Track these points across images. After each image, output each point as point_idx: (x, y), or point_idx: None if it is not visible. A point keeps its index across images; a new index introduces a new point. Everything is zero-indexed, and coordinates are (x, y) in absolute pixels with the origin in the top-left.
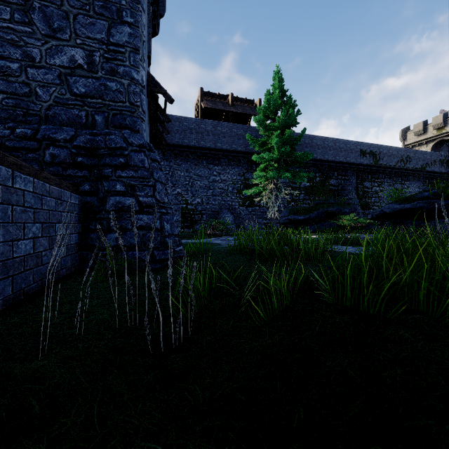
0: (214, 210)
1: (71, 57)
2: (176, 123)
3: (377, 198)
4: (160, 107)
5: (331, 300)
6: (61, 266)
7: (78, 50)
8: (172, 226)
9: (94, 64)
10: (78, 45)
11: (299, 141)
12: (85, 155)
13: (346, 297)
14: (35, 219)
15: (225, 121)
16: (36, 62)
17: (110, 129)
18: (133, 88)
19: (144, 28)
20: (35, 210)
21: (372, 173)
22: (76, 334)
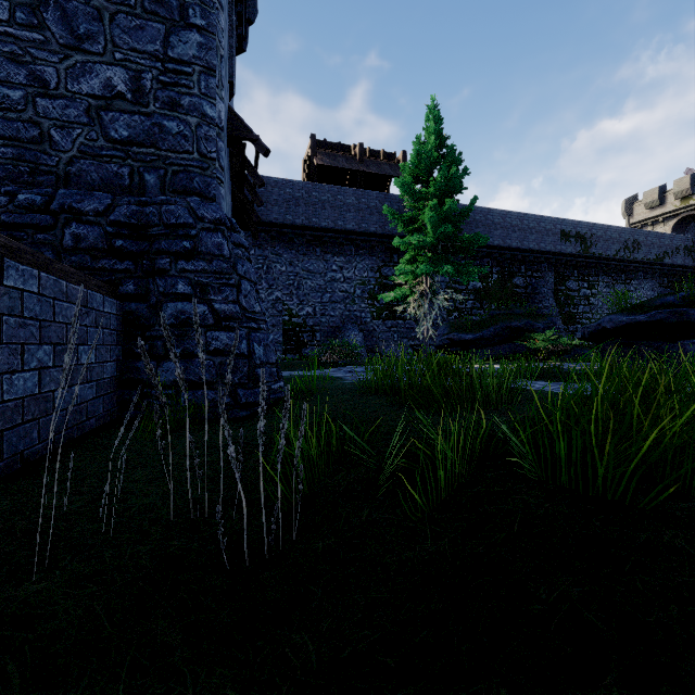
0: (333, 326)
1: (107, 81)
2: (274, 190)
3: (588, 307)
4: (248, 163)
5: (535, 475)
6: (87, 415)
7: (117, 70)
8: (267, 349)
9: (143, 92)
10: (118, 62)
11: (466, 217)
12: (129, 236)
13: (560, 470)
14: (42, 339)
15: (350, 186)
16: (50, 89)
17: (168, 195)
18: (205, 131)
19: (222, 35)
20: (42, 324)
21: (580, 267)
22: (101, 532)
